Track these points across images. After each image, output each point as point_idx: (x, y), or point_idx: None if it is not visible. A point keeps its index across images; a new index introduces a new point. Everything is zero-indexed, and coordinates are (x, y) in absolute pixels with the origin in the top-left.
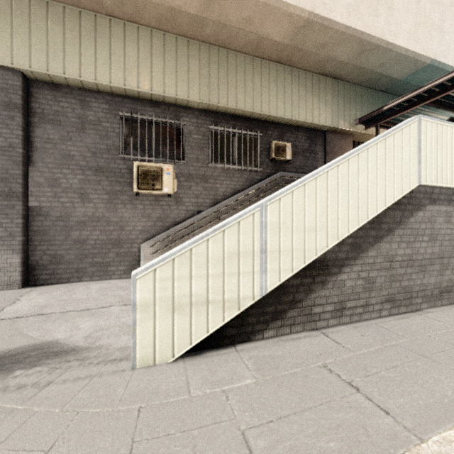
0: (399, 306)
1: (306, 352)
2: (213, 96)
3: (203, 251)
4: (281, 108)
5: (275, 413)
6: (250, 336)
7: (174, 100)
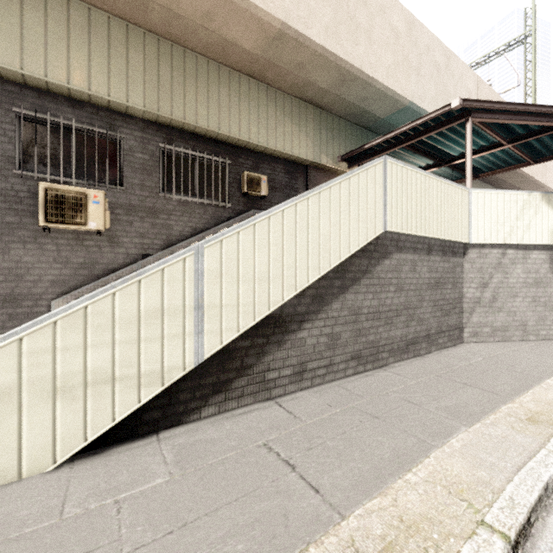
0: (365, 363)
1: (249, 429)
2: (164, 104)
3: (107, 309)
4: (255, 133)
5: (180, 519)
6: (182, 418)
7: (107, 102)
